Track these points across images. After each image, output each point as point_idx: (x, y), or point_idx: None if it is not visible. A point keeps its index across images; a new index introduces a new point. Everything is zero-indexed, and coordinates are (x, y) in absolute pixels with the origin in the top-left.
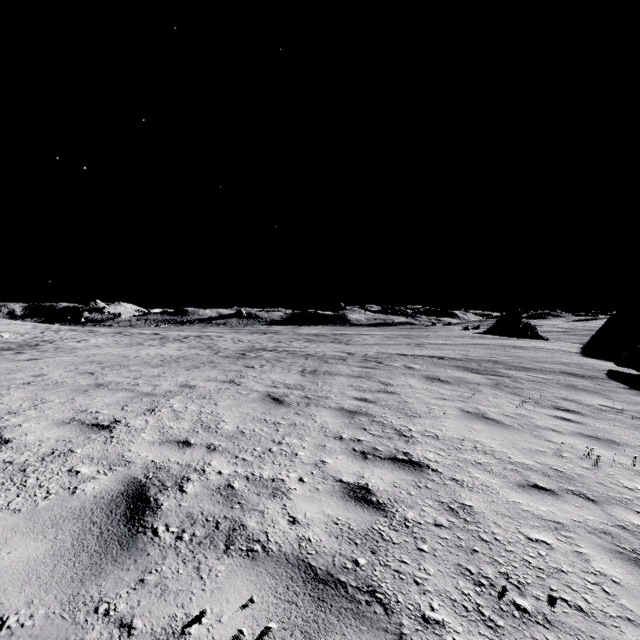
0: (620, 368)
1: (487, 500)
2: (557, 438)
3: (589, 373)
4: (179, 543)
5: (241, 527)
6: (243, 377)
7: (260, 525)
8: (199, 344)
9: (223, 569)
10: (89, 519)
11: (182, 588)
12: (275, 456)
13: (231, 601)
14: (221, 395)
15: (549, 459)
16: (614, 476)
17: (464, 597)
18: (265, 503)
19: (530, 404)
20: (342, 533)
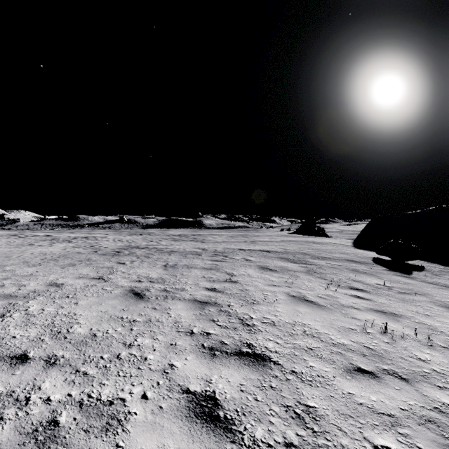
0: (378, 256)
1: (326, 396)
2: (359, 315)
3: (362, 260)
4: None
5: None
6: (112, 273)
7: None
8: (84, 244)
9: None
10: None
11: None
12: (122, 364)
13: None
14: (85, 293)
15: (360, 337)
16: (408, 348)
17: None
18: (92, 446)
19: (333, 286)
20: None
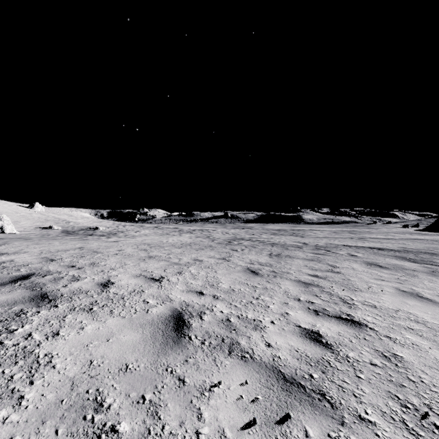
0: None
1: (416, 355)
2: None
3: None
4: (203, 346)
5: (237, 343)
6: (231, 256)
7: (248, 344)
8: (201, 235)
9: (228, 363)
10: (156, 326)
11: (207, 368)
12: (255, 306)
13: (234, 380)
14: (218, 267)
15: None
16: None
17: (392, 412)
18: (250, 332)
19: None
20: (301, 357)
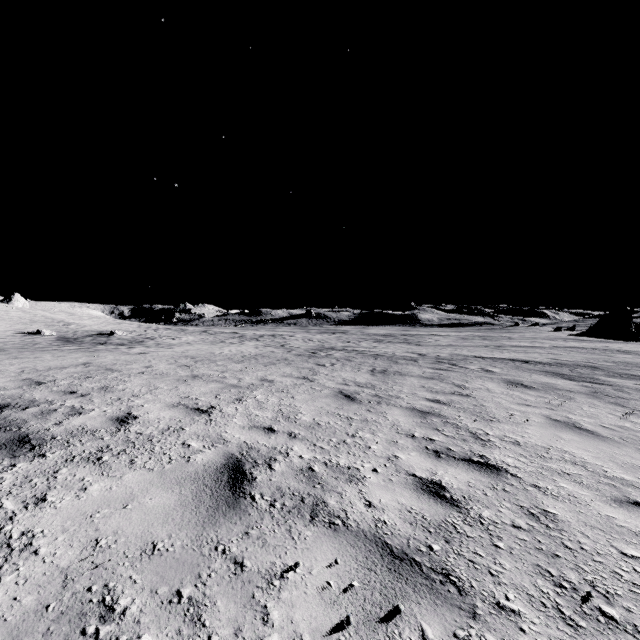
0: None
1: (574, 510)
2: None
3: None
4: (272, 509)
5: (323, 503)
6: (315, 374)
7: (339, 504)
8: (273, 343)
9: (310, 534)
10: (202, 482)
11: (278, 543)
12: (349, 447)
13: (319, 560)
14: (297, 390)
15: None
16: None
17: (542, 594)
18: (343, 486)
19: (637, 416)
20: (416, 521)
